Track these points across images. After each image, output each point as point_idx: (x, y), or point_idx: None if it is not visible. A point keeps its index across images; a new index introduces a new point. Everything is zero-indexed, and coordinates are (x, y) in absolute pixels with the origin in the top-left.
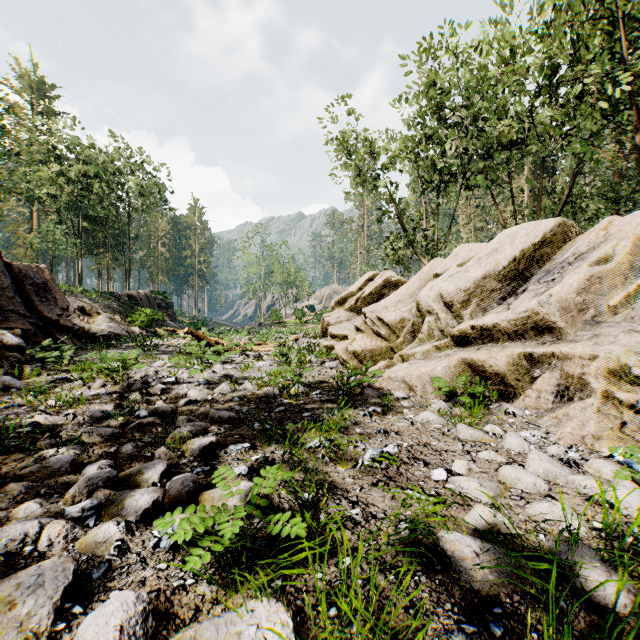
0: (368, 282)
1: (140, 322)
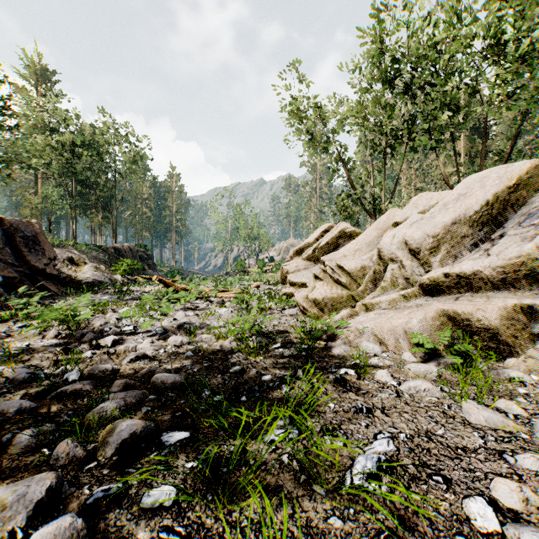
0: (324, 233)
1: (122, 271)
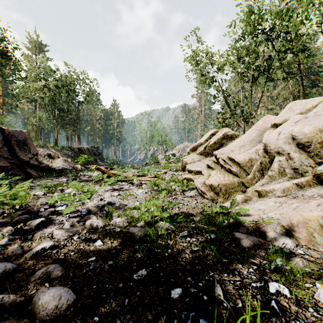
0: (211, 136)
1: (81, 162)
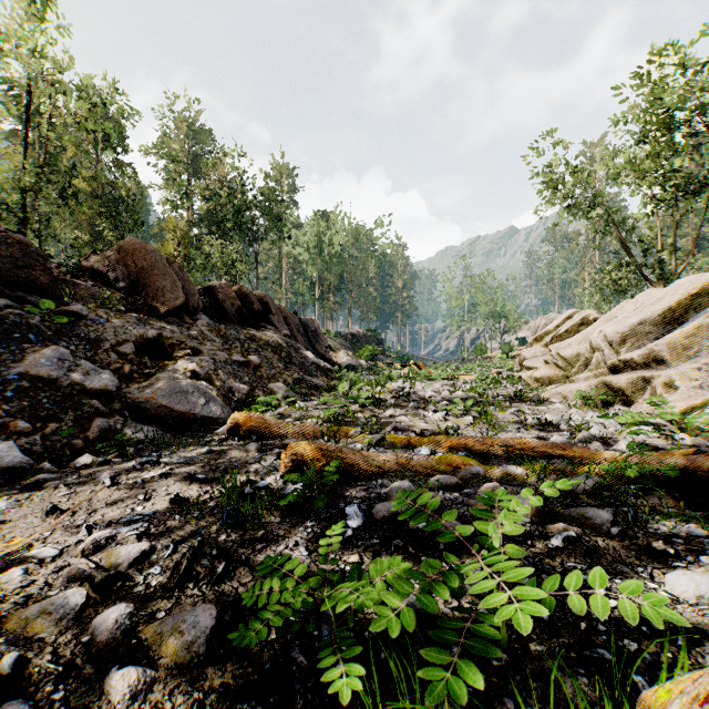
0: (567, 320)
1: (365, 356)
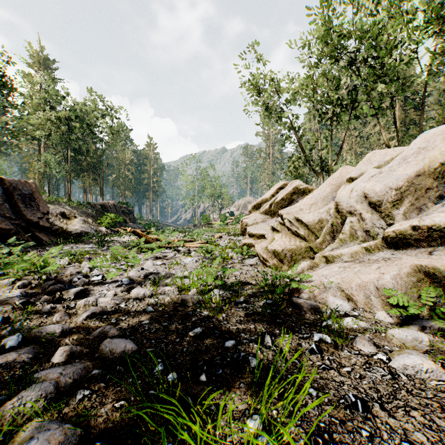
0: (279, 190)
1: (106, 223)
